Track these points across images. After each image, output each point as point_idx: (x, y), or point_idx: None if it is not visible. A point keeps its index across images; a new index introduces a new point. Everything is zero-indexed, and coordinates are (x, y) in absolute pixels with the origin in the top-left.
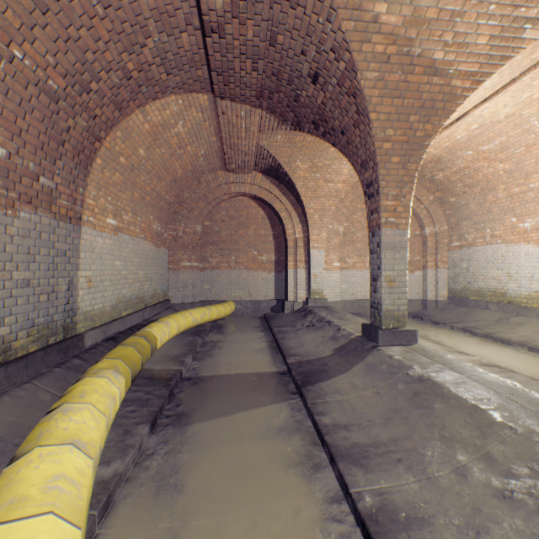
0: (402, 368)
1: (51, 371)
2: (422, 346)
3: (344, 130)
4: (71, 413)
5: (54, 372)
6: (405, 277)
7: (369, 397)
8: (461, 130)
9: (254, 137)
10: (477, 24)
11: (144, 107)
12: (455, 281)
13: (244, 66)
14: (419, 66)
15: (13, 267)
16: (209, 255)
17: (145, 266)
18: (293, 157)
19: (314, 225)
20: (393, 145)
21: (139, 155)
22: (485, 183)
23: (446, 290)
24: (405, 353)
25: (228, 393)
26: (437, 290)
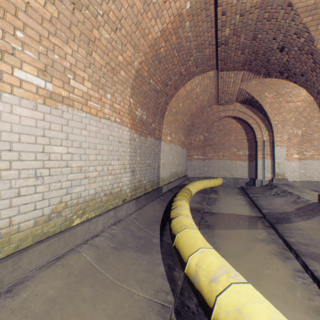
0: None
1: (156, 199)
2: None
3: (303, 74)
4: (181, 209)
5: (157, 200)
6: None
7: None
8: None
9: (237, 85)
10: None
11: (184, 85)
12: None
13: (236, 54)
14: None
15: (146, 159)
16: (207, 152)
17: (178, 158)
18: (262, 91)
19: (277, 131)
20: None
21: (179, 106)
22: None
23: None
24: None
25: (229, 221)
26: None
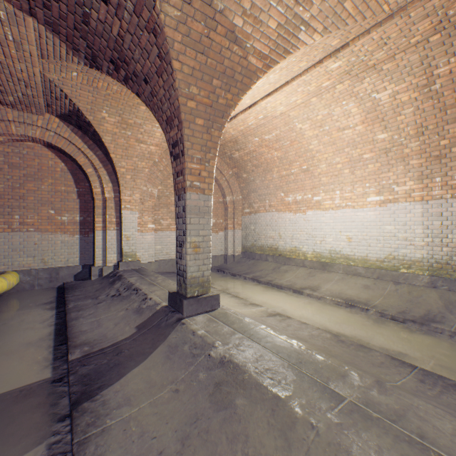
0: (205, 348)
1: None
2: (224, 310)
3: (148, 78)
4: None
5: None
6: (210, 242)
7: (166, 400)
8: (253, 118)
9: (35, 62)
10: (269, 4)
11: None
12: (247, 240)
13: None
14: (222, 26)
15: None
16: None
17: None
18: (97, 105)
19: (127, 185)
20: (198, 105)
21: None
22: (266, 165)
23: (241, 246)
24: (209, 323)
25: None
26: (235, 247)
